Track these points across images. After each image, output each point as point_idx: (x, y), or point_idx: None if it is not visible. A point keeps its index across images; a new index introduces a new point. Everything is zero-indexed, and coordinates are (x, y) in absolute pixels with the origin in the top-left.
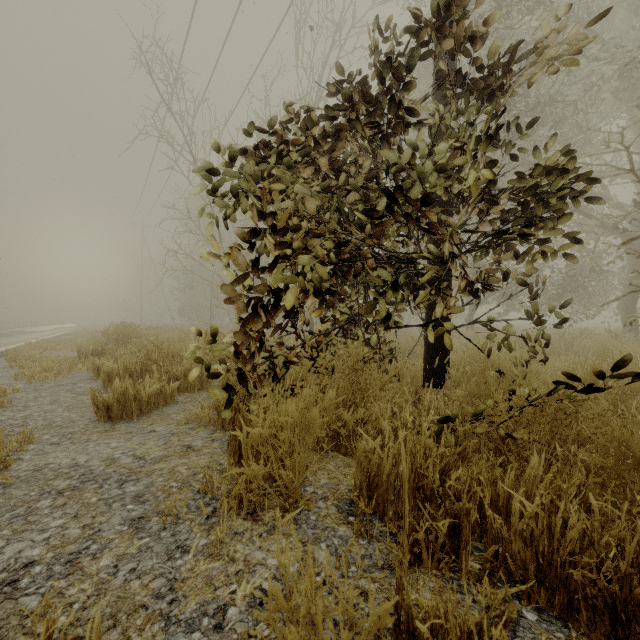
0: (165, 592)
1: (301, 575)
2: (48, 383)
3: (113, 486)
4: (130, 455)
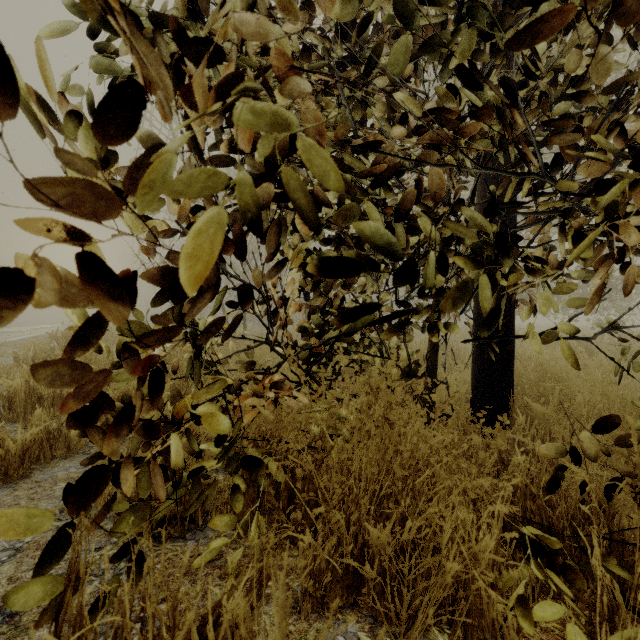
0: None
1: None
2: None
3: None
4: None
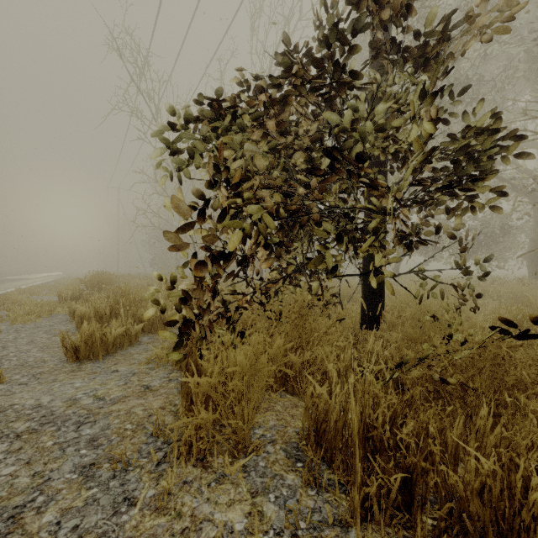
0: None
1: (249, 534)
2: (29, 325)
3: (70, 429)
4: (91, 395)
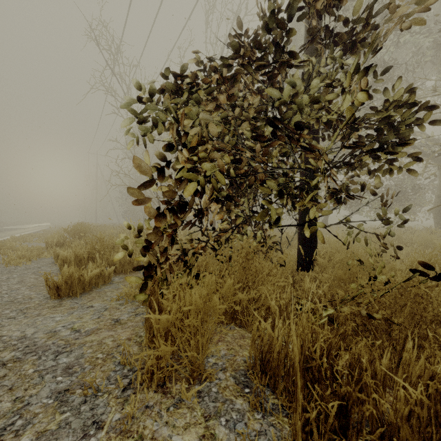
0: None
1: None
2: (20, 267)
3: (49, 358)
4: (69, 328)
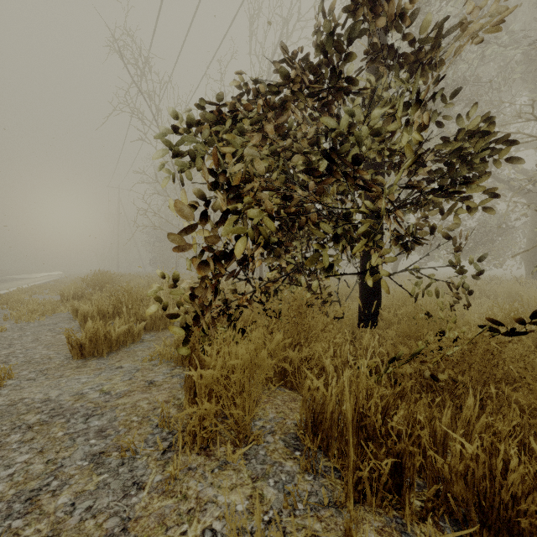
0: (118, 533)
1: (250, 514)
2: (33, 323)
3: (79, 420)
4: (97, 390)
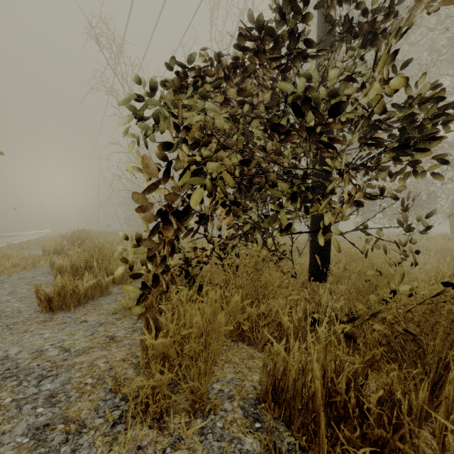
0: None
1: None
2: (13, 276)
3: (31, 383)
4: (58, 347)
